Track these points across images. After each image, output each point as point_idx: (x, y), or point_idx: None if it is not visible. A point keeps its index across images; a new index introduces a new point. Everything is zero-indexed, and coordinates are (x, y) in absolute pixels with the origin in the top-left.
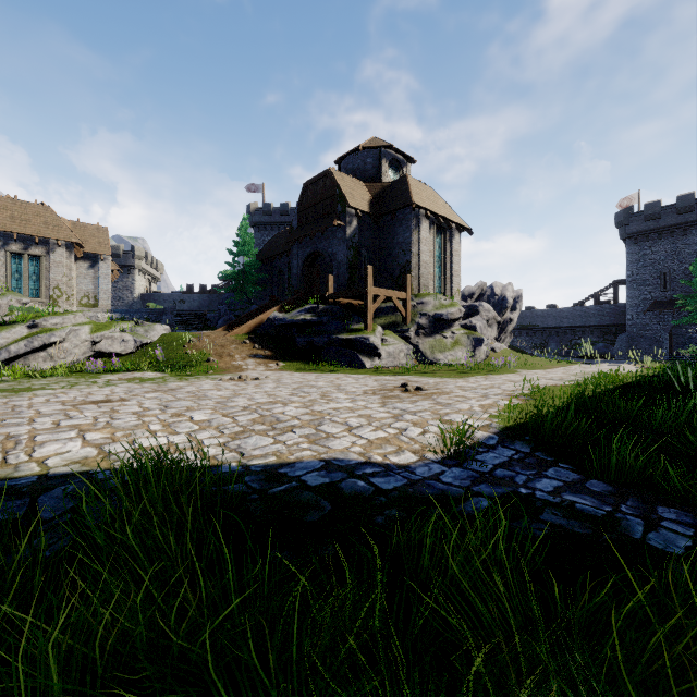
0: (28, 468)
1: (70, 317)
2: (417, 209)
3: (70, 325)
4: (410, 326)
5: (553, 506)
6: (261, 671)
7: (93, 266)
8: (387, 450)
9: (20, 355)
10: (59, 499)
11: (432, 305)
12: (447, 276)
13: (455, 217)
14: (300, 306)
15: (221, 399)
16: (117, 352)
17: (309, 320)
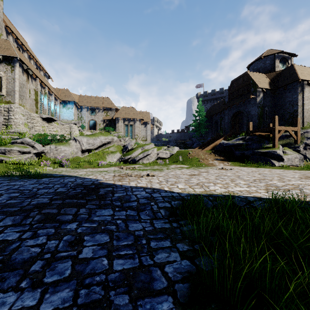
0: (214, 192)
1: (150, 145)
2: (301, 82)
3: (150, 148)
4: (299, 144)
5: None
6: None
7: (145, 126)
8: None
9: (141, 158)
10: (238, 201)
11: None
12: None
13: None
14: (232, 137)
15: (235, 176)
16: (164, 157)
17: (241, 143)
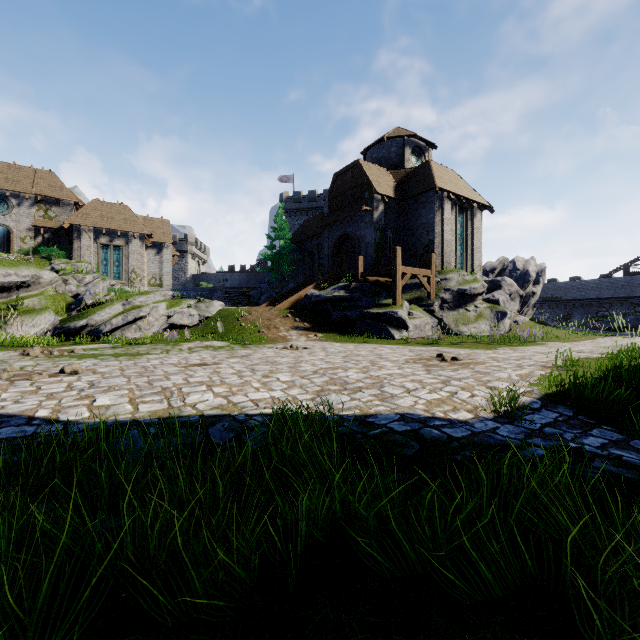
0: (188, 410)
1: (151, 296)
2: (440, 192)
3: (151, 302)
4: (434, 300)
5: (602, 457)
6: (421, 532)
7: (158, 252)
8: (445, 408)
9: (119, 327)
10: (222, 431)
11: (456, 281)
12: (468, 252)
13: (477, 196)
14: (332, 284)
15: (290, 364)
16: (185, 324)
17: (343, 296)
